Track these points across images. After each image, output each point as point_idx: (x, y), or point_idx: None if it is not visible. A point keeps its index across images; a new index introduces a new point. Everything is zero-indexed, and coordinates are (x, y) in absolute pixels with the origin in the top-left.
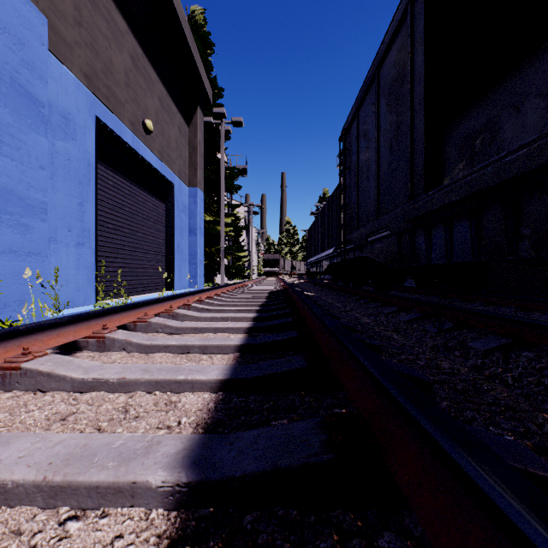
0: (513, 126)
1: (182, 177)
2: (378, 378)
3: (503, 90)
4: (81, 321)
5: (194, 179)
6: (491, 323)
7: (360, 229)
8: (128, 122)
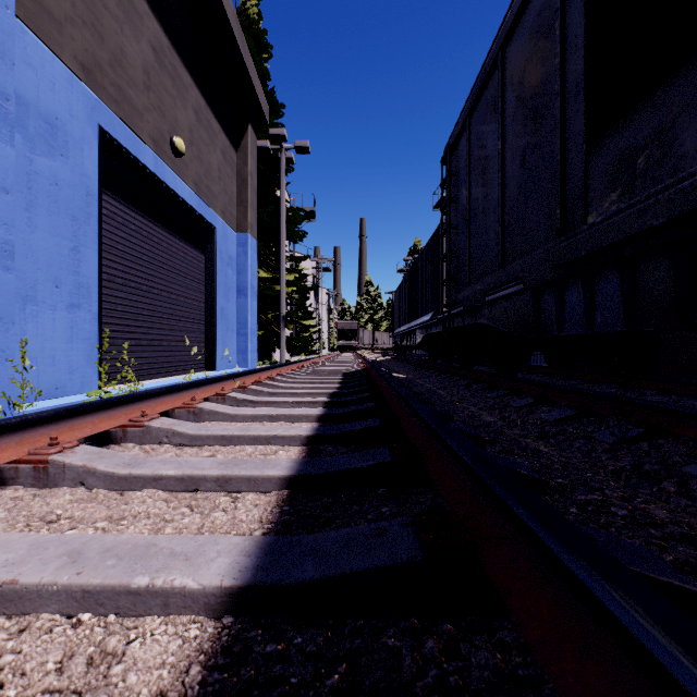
0: None
1: (228, 219)
2: None
3: (681, 83)
4: (7, 433)
5: (244, 222)
6: None
7: (474, 285)
8: (149, 138)
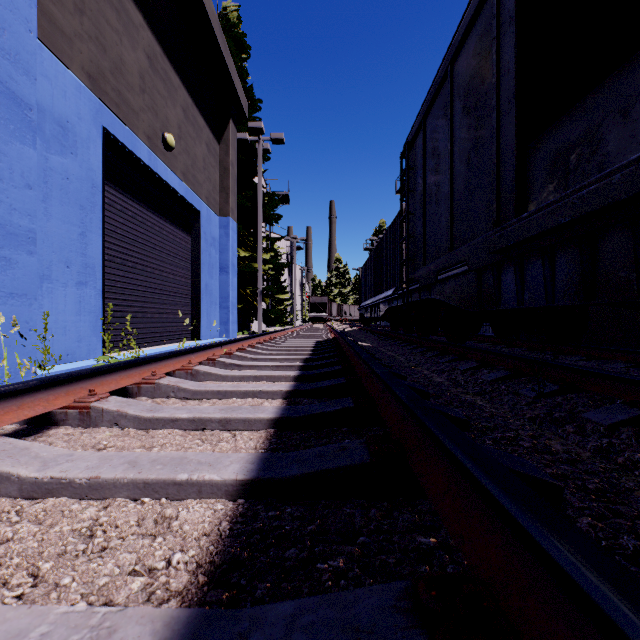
0: (619, 135)
1: (211, 204)
2: (515, 514)
3: (606, 91)
4: (58, 385)
5: (226, 206)
6: (610, 385)
7: (428, 265)
8: (144, 135)
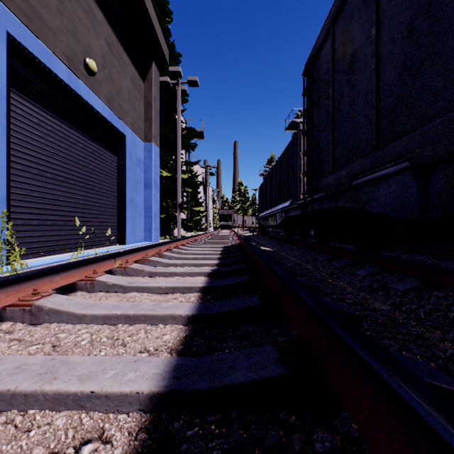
0: None
1: (136, 131)
2: None
3: None
4: None
5: (149, 133)
6: None
7: (338, 172)
8: (62, 54)
